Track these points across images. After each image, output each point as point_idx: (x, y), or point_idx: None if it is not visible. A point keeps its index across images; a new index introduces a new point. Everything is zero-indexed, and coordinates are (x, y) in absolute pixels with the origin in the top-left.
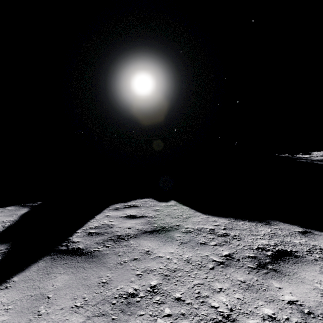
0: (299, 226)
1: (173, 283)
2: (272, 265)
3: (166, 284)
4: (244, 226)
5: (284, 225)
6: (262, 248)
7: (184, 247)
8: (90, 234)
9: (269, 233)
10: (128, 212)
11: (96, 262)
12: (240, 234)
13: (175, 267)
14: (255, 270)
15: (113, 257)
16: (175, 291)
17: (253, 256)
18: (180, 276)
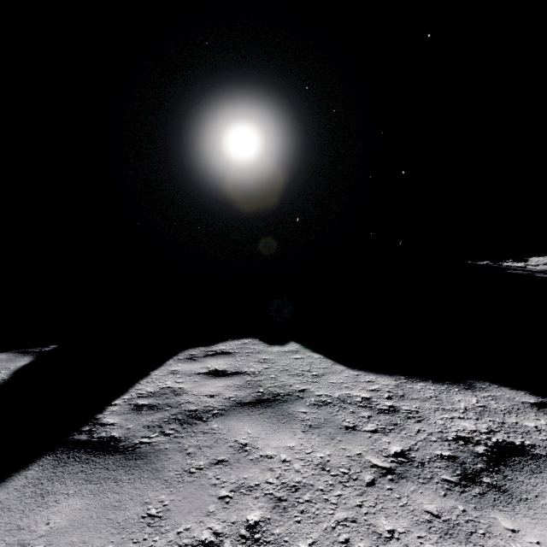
0: (528, 393)
1: (294, 519)
2: (491, 477)
3: (279, 521)
4: (425, 393)
5: (501, 391)
6: (466, 438)
7: (315, 435)
8: (138, 408)
9: (475, 406)
10: (212, 365)
11: (142, 468)
12: (421, 409)
13: (298, 480)
14: (458, 487)
15: (177, 457)
16: (297, 539)
17: (449, 456)
18: (307, 501)
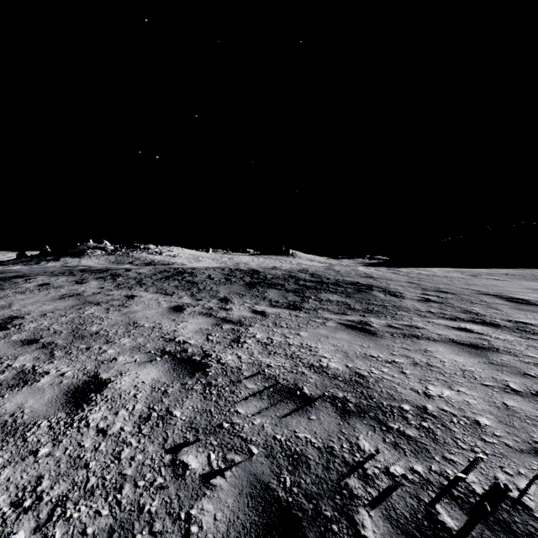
0: None
1: None
2: None
3: None
4: None
5: None
6: None
7: None
8: None
9: None
10: None
11: None
12: None
13: None
14: None
15: None
16: None
17: None
18: None
